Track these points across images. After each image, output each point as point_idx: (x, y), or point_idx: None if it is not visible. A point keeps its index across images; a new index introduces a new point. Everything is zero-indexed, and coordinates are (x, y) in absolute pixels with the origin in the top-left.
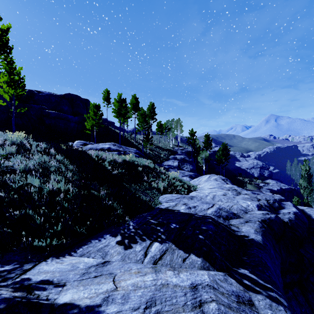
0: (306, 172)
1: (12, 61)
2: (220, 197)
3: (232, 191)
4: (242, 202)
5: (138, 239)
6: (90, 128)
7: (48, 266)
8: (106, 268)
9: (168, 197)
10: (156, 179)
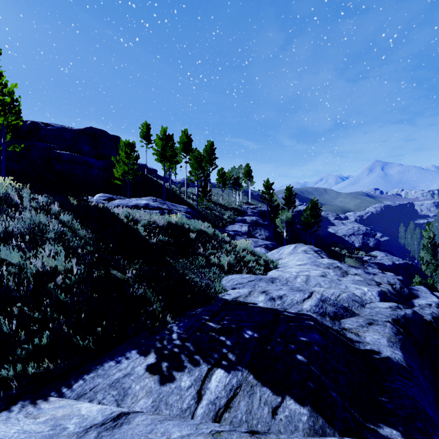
0: (430, 241)
1: None
2: (317, 280)
3: (335, 269)
4: (354, 288)
5: (186, 362)
6: (120, 177)
7: (6, 426)
8: (119, 432)
9: (235, 279)
10: (217, 251)
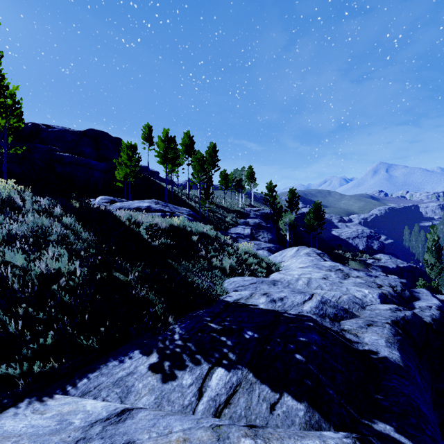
0: (434, 244)
1: (1, 76)
2: (318, 283)
3: (336, 271)
4: (355, 290)
5: (188, 361)
6: (122, 179)
7: (14, 421)
8: (123, 427)
9: (237, 282)
10: (219, 253)
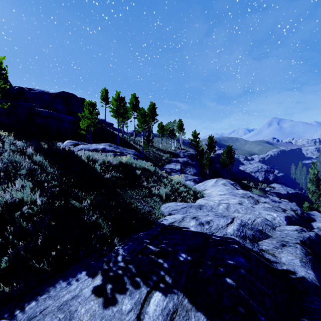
0: (315, 176)
1: None
2: (236, 207)
3: (248, 198)
4: (266, 214)
5: (128, 284)
6: (84, 128)
7: None
8: None
9: (171, 206)
10: (157, 184)
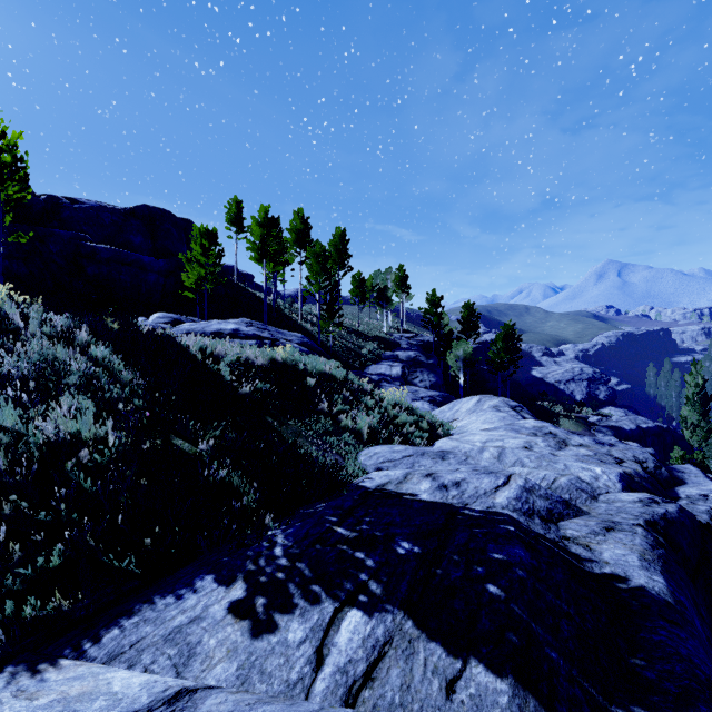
0: (698, 391)
1: None
2: (517, 455)
3: (545, 437)
4: (579, 468)
5: (298, 596)
6: (192, 286)
7: None
8: None
9: (381, 454)
10: (352, 407)
